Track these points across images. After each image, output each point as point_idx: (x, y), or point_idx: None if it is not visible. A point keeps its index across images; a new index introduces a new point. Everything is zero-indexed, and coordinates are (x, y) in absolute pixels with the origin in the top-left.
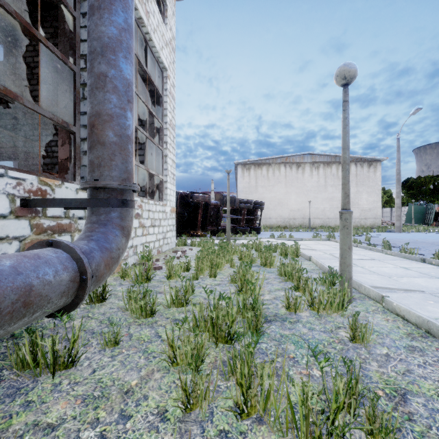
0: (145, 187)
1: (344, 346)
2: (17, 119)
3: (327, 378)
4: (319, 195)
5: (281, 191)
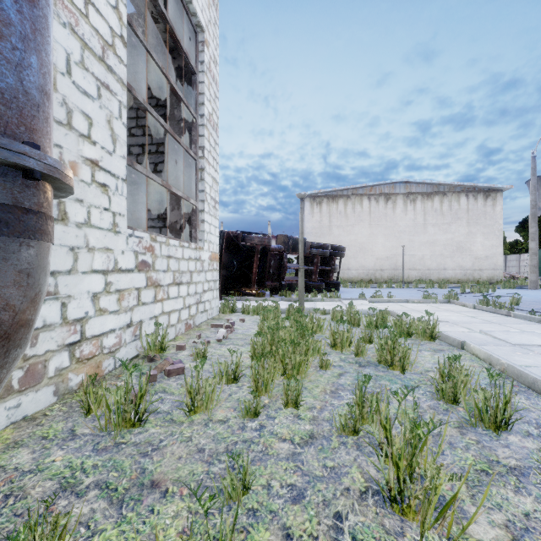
0: (169, 221)
1: None
2: None
3: None
4: (416, 238)
5: (364, 232)
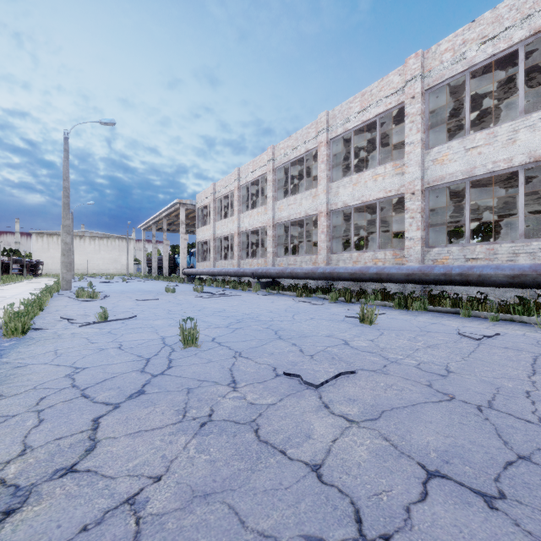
0: None
1: None
2: None
3: None
4: (95, 256)
5: None
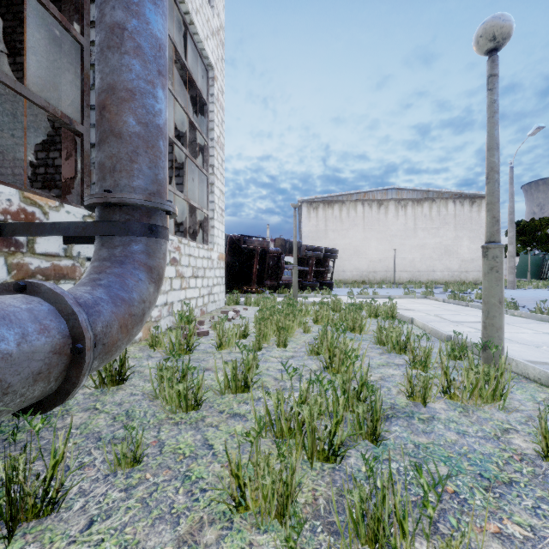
0: (183, 226)
1: (535, 468)
2: (15, 138)
3: (541, 543)
4: (406, 242)
5: (358, 236)
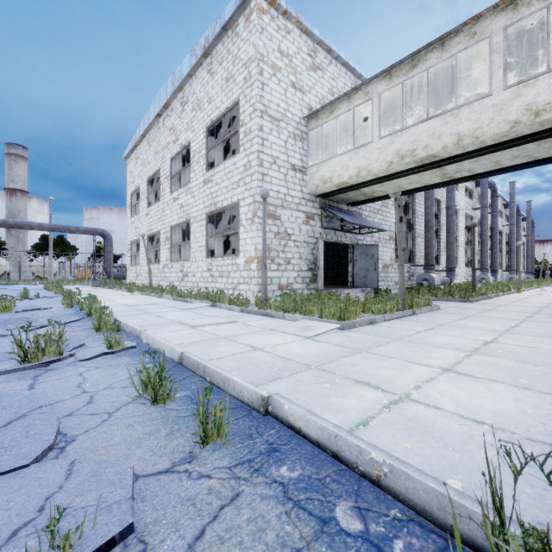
0: None
1: None
2: None
3: None
4: None
5: None
